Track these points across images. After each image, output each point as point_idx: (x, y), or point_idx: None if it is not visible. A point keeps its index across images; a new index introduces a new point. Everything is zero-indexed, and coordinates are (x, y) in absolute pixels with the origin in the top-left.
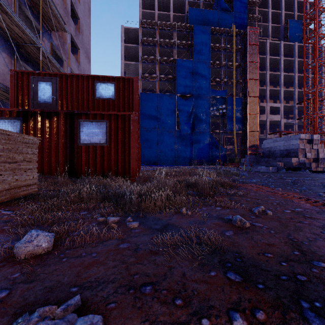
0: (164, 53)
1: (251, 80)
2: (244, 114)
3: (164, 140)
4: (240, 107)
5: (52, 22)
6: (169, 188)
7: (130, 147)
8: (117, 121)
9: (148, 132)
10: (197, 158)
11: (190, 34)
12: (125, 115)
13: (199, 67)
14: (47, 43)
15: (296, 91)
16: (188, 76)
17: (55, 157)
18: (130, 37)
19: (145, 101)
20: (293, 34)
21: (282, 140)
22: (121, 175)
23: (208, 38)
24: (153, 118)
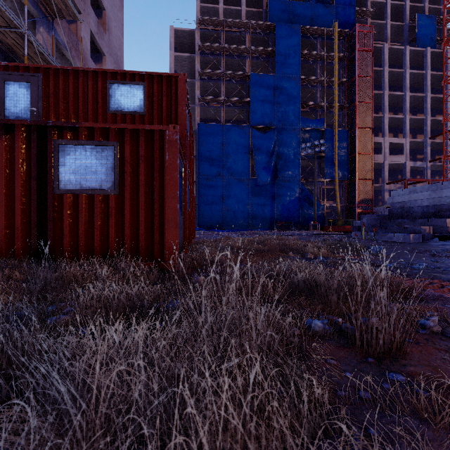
0: (233, 66)
1: (361, 104)
2: (350, 153)
3: (233, 193)
4: (345, 143)
5: (53, 1)
6: (259, 338)
7: (163, 196)
8: (137, 144)
9: (209, 181)
10: (281, 219)
11: (271, 38)
12: (153, 131)
13: (284, 86)
14: (47, 38)
15: (428, 120)
16: (268, 99)
17: (7, 217)
18: (183, 43)
19: (205, 136)
20: (424, 35)
21: (426, 190)
22: (144, 256)
23: (298, 43)
24: (216, 160)
